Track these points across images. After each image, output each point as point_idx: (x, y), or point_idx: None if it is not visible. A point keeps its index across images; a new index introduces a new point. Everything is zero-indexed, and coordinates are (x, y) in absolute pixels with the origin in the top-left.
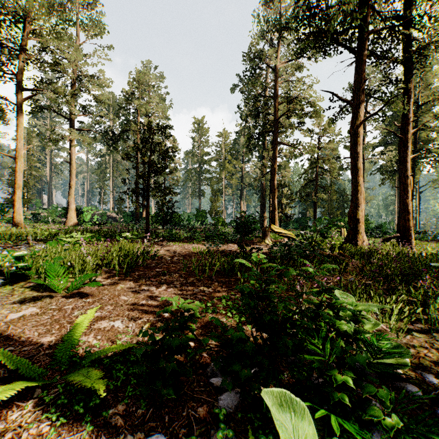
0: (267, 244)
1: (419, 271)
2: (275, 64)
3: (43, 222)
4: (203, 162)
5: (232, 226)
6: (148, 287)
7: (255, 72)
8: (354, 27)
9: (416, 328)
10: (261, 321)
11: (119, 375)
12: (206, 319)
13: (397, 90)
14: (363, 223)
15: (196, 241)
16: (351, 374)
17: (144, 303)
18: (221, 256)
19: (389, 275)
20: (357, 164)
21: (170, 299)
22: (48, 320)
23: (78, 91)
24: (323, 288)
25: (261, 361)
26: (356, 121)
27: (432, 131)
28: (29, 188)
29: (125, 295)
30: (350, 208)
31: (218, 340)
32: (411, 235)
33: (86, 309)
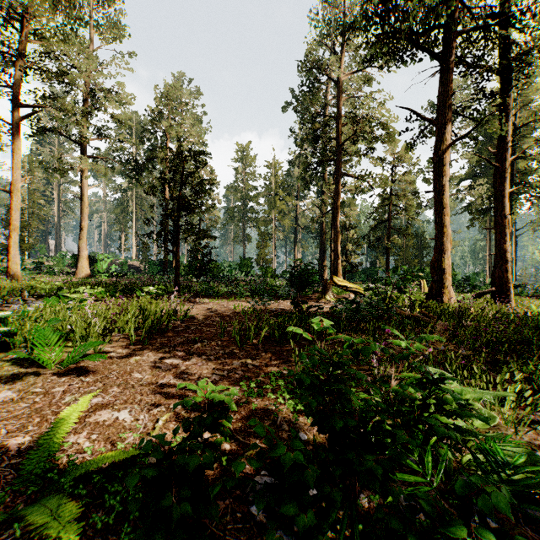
0: (328, 301)
1: (529, 338)
2: (338, 76)
3: (47, 273)
4: (248, 198)
5: (285, 277)
6: (172, 359)
7: (313, 86)
8: (439, 26)
9: (538, 419)
10: (330, 427)
11: (113, 503)
12: (248, 407)
13: (488, 109)
14: (449, 274)
15: (239, 297)
16: (493, 536)
17: (164, 383)
18: (269, 318)
19: (490, 342)
20: (442, 199)
21: (192, 386)
22: (26, 410)
23: (91, 109)
24: (431, 378)
25: (331, 495)
26: (441, 146)
27: (533, 159)
28: (31, 230)
29: (139, 371)
30: (434, 255)
31: (261, 464)
32: (510, 289)
33: (82, 392)
